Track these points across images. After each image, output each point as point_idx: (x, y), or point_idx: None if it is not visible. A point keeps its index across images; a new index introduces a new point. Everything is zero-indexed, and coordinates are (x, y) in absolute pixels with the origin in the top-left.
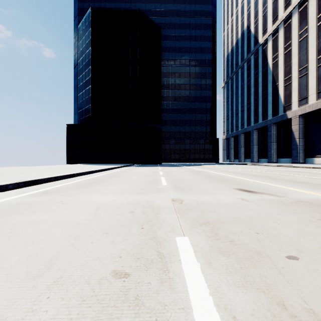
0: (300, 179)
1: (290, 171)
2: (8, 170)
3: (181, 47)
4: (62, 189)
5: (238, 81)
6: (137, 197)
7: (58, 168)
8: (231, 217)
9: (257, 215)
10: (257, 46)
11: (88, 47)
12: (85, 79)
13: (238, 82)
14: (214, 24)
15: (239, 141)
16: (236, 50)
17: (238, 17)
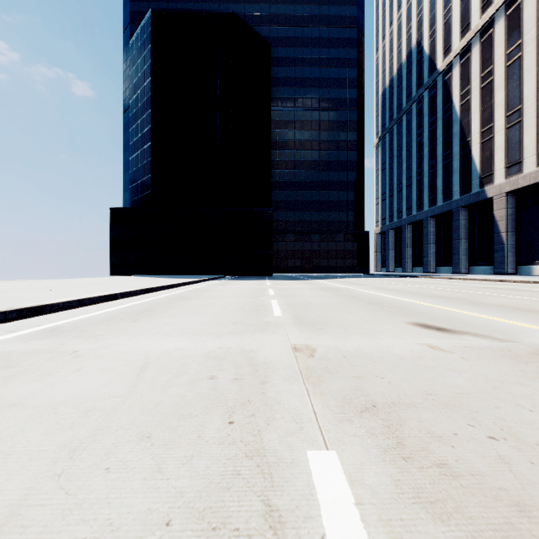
0: (523, 303)
1: (498, 289)
2: (2, 286)
3: (305, 78)
4: (86, 325)
5: (402, 134)
6: (225, 341)
7: (93, 283)
8: (421, 391)
9: (473, 386)
10: (434, 75)
11: (147, 77)
12: (142, 131)
13: (402, 136)
14: (362, 38)
15: (403, 237)
16: (399, 82)
17: (402, 27)
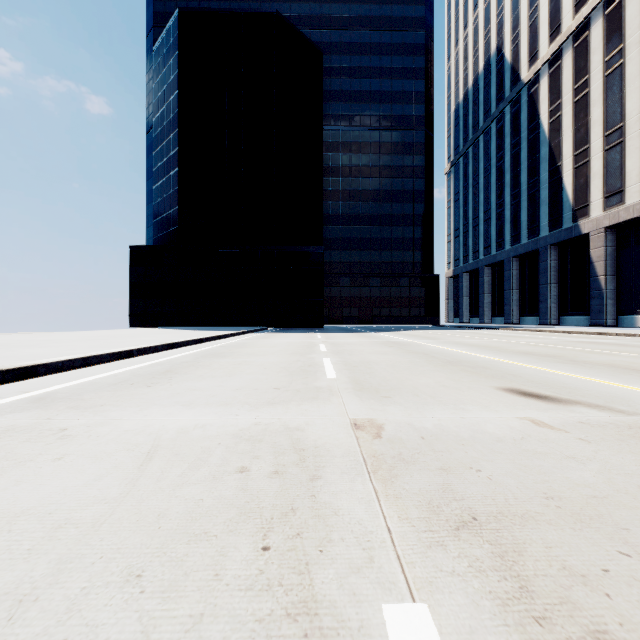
0: (636, 362)
1: (599, 344)
2: None
3: (363, 92)
4: (87, 391)
5: (479, 158)
6: (263, 415)
7: (106, 336)
8: (537, 493)
9: (609, 484)
10: (518, 87)
11: (174, 90)
12: (168, 155)
13: (478, 161)
14: (430, 44)
15: (480, 281)
16: (475, 97)
17: (478, 30)
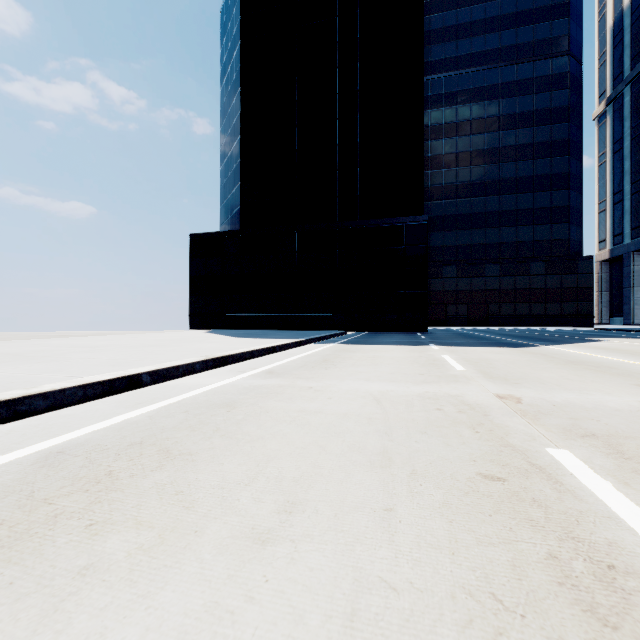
0: None
1: None
2: None
3: (475, 22)
4: None
5: None
6: None
7: None
8: None
9: None
10: None
11: (236, 43)
12: (231, 124)
13: None
14: None
15: None
16: None
17: None
